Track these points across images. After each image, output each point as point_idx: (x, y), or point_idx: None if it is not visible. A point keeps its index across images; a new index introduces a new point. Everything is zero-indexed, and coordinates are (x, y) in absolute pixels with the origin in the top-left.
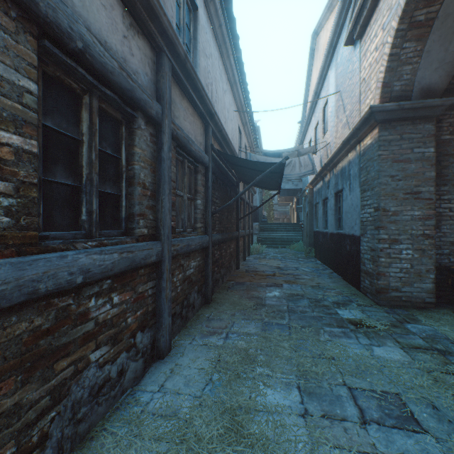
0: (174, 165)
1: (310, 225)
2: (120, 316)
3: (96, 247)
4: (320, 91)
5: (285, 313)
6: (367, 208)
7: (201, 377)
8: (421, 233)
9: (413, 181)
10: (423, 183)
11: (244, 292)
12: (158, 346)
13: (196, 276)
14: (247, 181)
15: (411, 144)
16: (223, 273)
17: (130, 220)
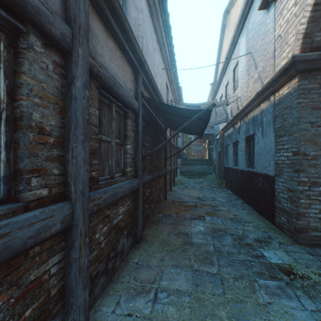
0: (95, 107)
1: (221, 162)
2: None
3: None
4: (231, 56)
5: (213, 256)
6: (284, 151)
7: None
8: None
9: None
10: None
11: (172, 227)
12: None
13: (126, 220)
14: (173, 128)
15: None
16: (153, 207)
17: (16, 179)
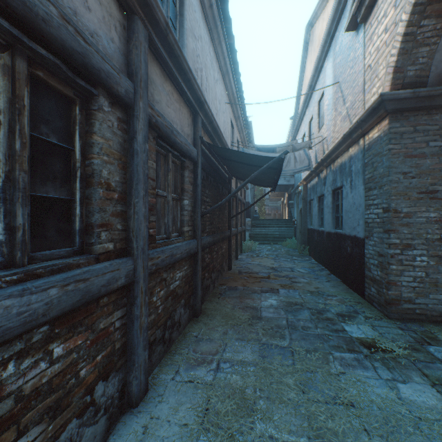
0: (153, 160)
1: (304, 222)
2: (66, 371)
3: (17, 282)
4: (316, 84)
5: (285, 330)
6: (374, 208)
7: (183, 441)
8: (438, 238)
9: (429, 179)
10: (439, 181)
11: (237, 300)
12: (130, 391)
13: (183, 288)
14: (240, 178)
15: (426, 137)
16: (215, 277)
17: (88, 232)
